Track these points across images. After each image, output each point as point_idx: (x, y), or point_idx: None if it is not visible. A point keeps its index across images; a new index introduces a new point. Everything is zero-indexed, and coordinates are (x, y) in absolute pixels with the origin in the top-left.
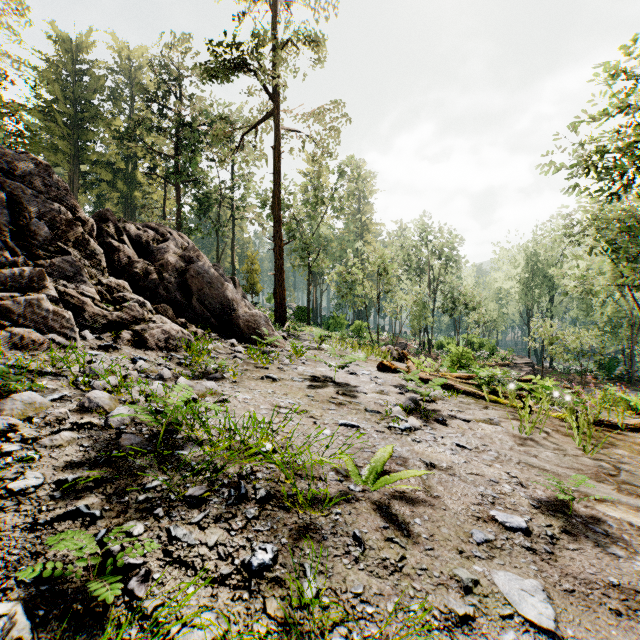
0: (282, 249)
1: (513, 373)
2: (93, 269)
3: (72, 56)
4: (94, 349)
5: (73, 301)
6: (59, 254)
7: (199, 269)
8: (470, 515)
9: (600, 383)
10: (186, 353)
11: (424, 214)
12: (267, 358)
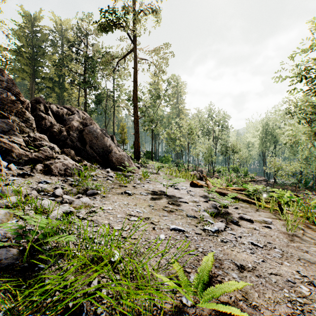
0: (138, 121)
1: (268, 188)
2: (27, 128)
3: (31, 23)
4: (15, 176)
5: (5, 146)
6: (2, 118)
7: (90, 129)
8: None
9: (301, 190)
10: (77, 177)
11: (211, 104)
12: (126, 180)
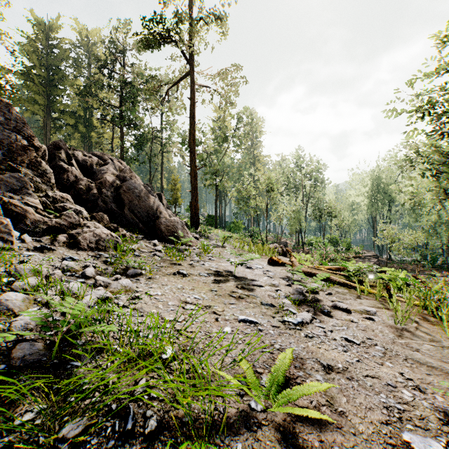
0: (196, 173)
1: (375, 267)
2: (44, 185)
3: (46, 34)
4: (30, 250)
5: (17, 210)
6: (11, 172)
7: (130, 186)
8: (383, 442)
9: (426, 270)
10: (114, 252)
11: (299, 148)
12: (180, 256)
